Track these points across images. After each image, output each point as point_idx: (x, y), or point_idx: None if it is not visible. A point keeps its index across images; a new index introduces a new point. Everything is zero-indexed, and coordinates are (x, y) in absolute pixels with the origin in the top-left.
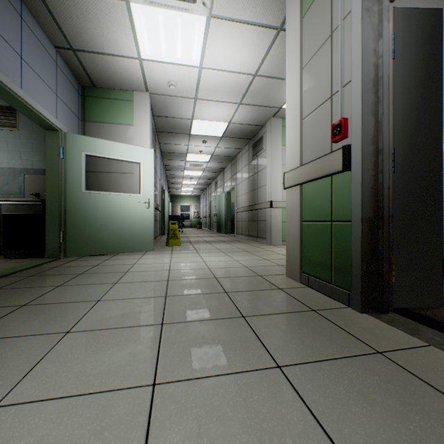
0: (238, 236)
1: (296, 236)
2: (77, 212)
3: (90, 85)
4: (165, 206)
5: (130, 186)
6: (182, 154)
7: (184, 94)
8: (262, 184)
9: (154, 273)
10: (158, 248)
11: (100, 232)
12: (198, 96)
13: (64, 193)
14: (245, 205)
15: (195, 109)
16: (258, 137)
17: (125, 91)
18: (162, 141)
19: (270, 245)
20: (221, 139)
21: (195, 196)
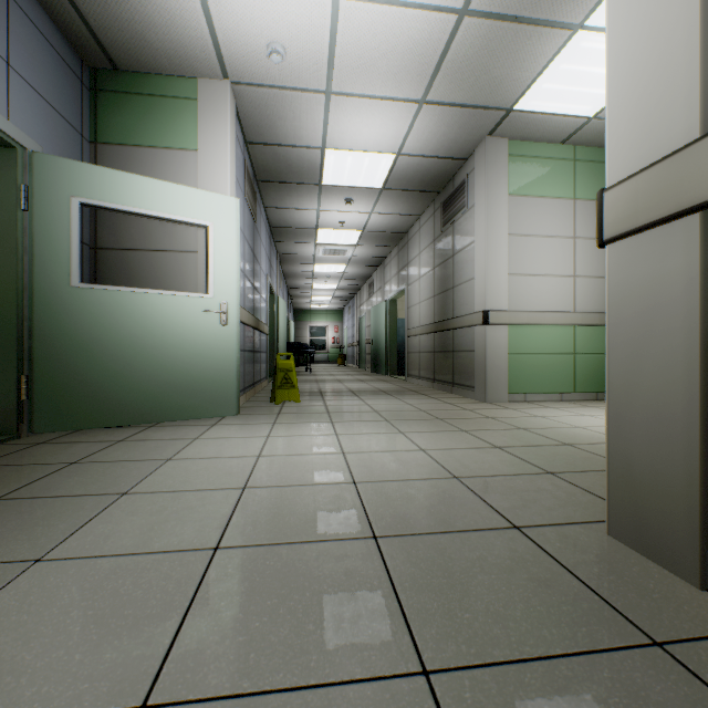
0: (413, 381)
1: (677, 408)
2: (59, 332)
3: (107, 67)
4: (279, 325)
5: (190, 278)
6: (309, 230)
7: (303, 80)
8: (464, 277)
9: (193, 504)
10: (253, 407)
11: (114, 377)
12: (334, 84)
13: (31, 290)
14: (426, 321)
15: (328, 121)
16: (454, 184)
17: (180, 80)
18: (270, 203)
19: (483, 401)
20: (381, 194)
21: (334, 311)
